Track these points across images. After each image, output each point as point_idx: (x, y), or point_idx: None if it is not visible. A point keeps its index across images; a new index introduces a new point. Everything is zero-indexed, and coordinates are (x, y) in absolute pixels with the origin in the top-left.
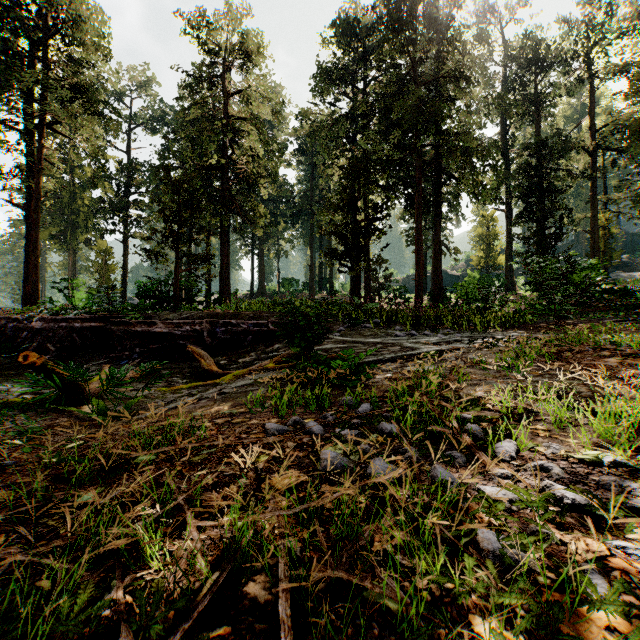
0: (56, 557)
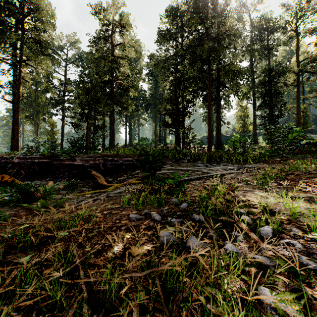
0: (0, 299)
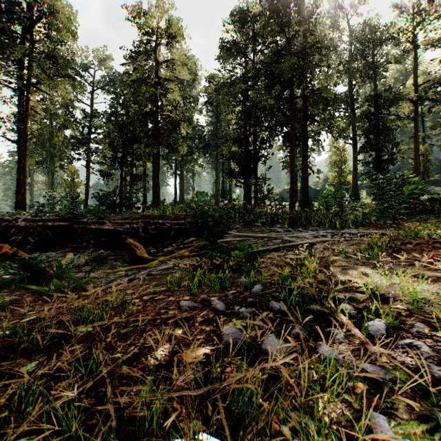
0: None
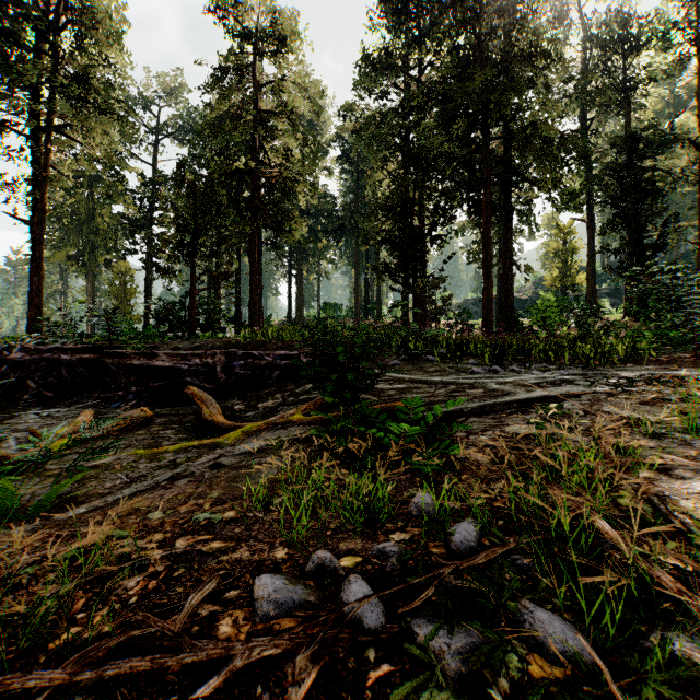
0: None
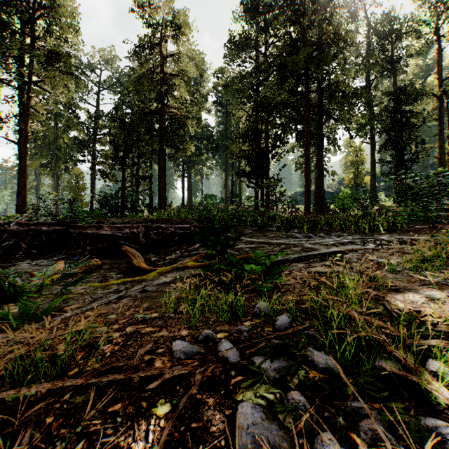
0: None
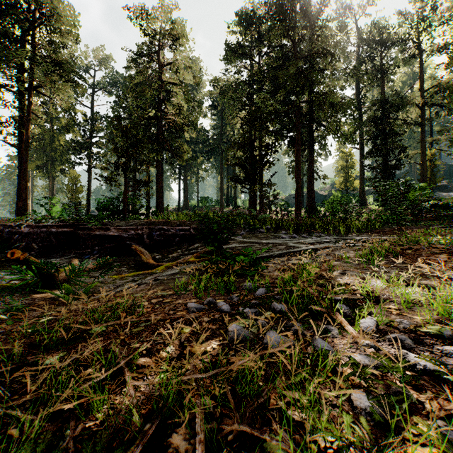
0: (25, 409)
